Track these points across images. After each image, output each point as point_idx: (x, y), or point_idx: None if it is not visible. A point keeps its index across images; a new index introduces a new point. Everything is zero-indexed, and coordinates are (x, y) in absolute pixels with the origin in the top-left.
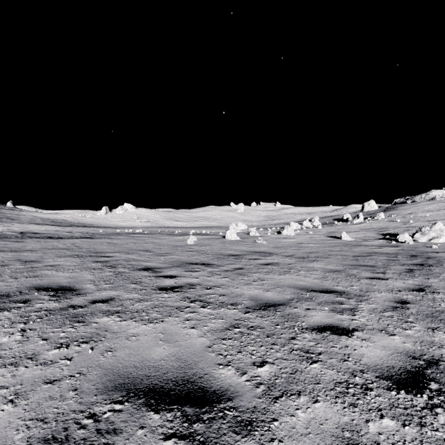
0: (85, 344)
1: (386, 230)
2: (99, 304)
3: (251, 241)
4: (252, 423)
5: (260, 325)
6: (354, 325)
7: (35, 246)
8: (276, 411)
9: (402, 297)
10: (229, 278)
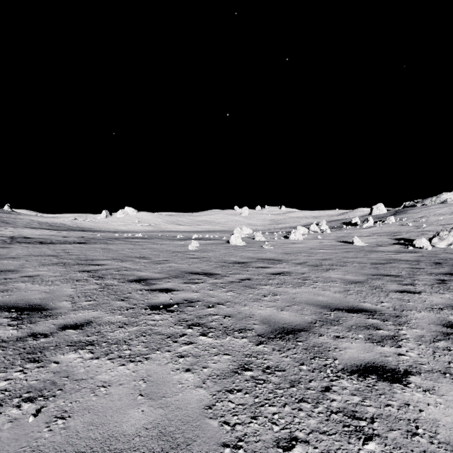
0: (28, 403)
1: (399, 234)
2: (70, 330)
3: (257, 246)
4: None
5: (279, 365)
6: (404, 364)
7: (21, 252)
8: None
9: (449, 319)
10: (235, 292)
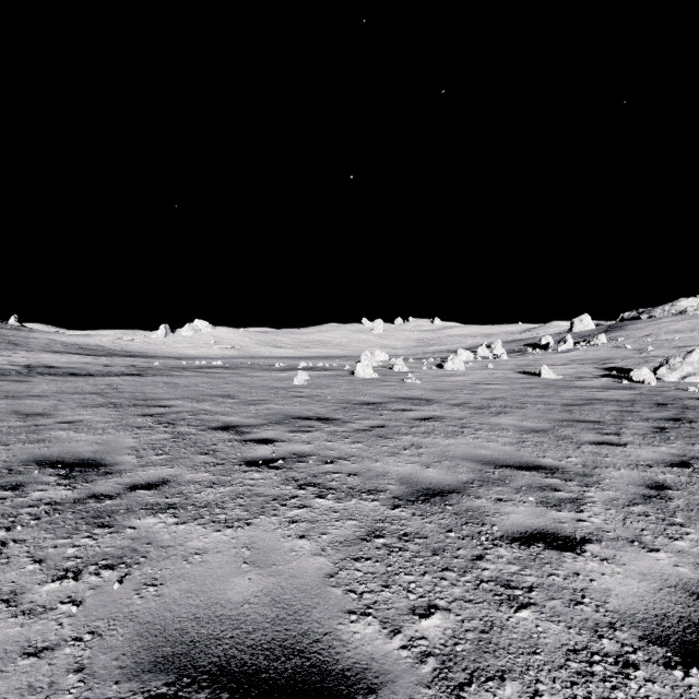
0: (109, 571)
1: (610, 362)
2: (142, 491)
3: (396, 380)
4: None
5: (420, 532)
6: (583, 531)
7: (47, 389)
8: None
9: (657, 478)
10: (363, 443)
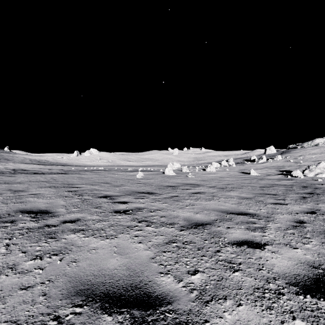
0: (55, 256)
1: (283, 168)
2: (68, 223)
3: (183, 176)
4: (188, 324)
5: (192, 240)
6: (265, 240)
7: (23, 179)
8: (207, 313)
9: (300, 218)
10: (168, 203)
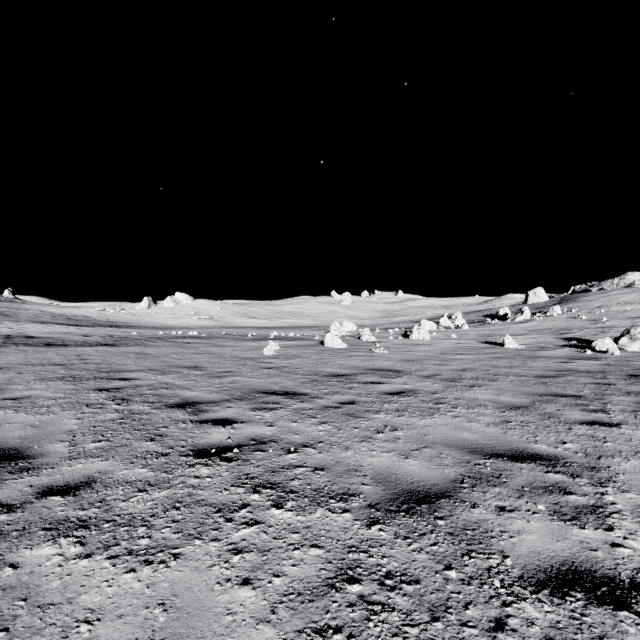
0: None
1: (568, 332)
2: (55, 498)
3: (364, 350)
4: None
5: (408, 570)
6: (627, 566)
7: (14, 360)
8: None
9: None
10: (332, 425)
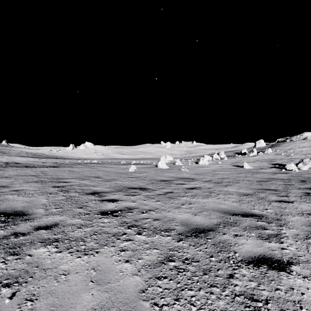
0: (6, 288)
1: (274, 161)
2: (42, 230)
3: (177, 169)
4: None
5: (194, 257)
6: (287, 256)
7: (12, 173)
8: None
9: None
10: (162, 202)
